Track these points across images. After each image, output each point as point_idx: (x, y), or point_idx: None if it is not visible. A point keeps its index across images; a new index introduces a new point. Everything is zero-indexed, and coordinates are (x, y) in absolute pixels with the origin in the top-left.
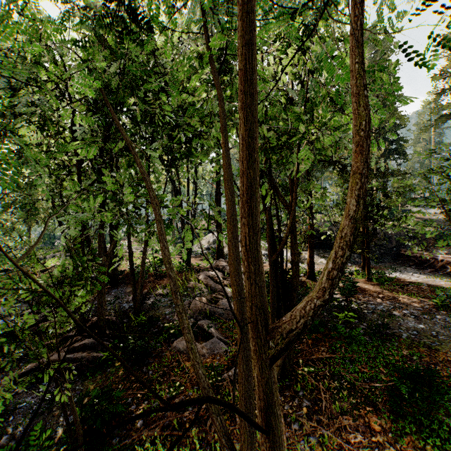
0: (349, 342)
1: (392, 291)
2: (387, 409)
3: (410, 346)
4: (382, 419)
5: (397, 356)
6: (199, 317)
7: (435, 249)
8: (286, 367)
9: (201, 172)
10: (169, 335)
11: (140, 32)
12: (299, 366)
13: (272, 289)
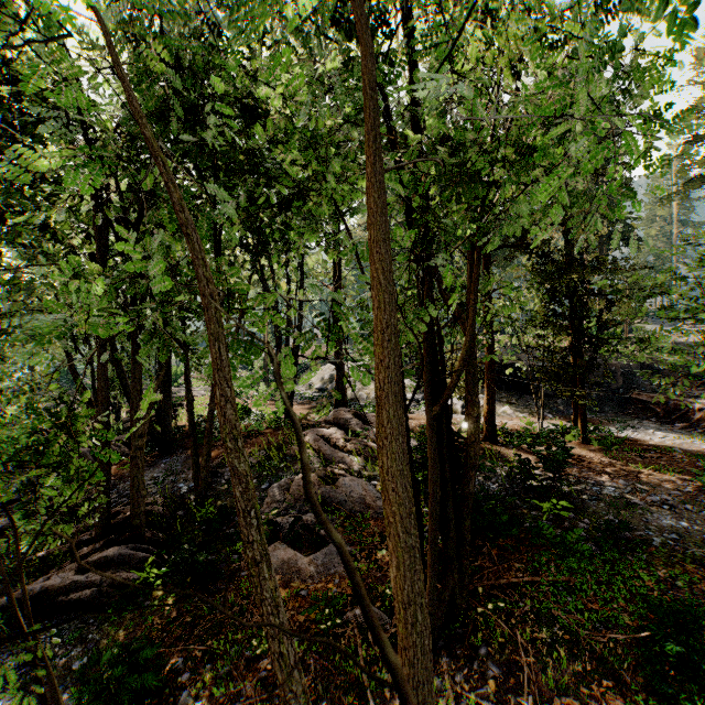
0: (563, 554)
1: (625, 461)
2: (641, 682)
3: (668, 561)
4: (633, 704)
5: (647, 579)
6: (305, 507)
7: (687, 391)
8: (456, 602)
9: (310, 266)
10: None
11: None
12: (478, 600)
13: (432, 467)
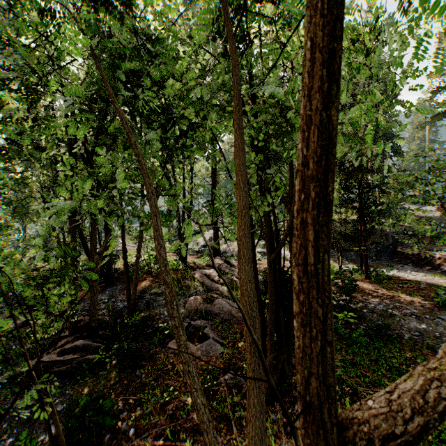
0: (350, 344)
1: (391, 289)
2: None
3: (413, 348)
4: None
5: (399, 358)
6: (195, 317)
7: (432, 247)
8: (285, 371)
9: (198, 169)
10: (163, 336)
11: (124, 2)
12: None
13: (270, 290)
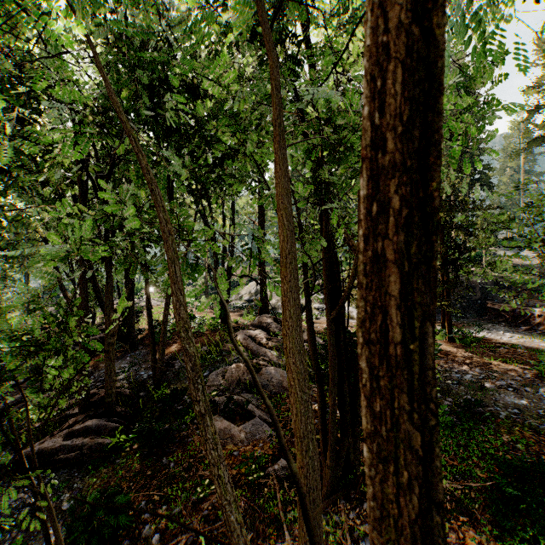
0: None
1: (481, 355)
2: (488, 518)
3: (511, 429)
4: (482, 534)
5: (495, 443)
6: (237, 389)
7: (529, 302)
8: (350, 459)
9: (241, 206)
10: None
11: None
12: None
13: (332, 358)
